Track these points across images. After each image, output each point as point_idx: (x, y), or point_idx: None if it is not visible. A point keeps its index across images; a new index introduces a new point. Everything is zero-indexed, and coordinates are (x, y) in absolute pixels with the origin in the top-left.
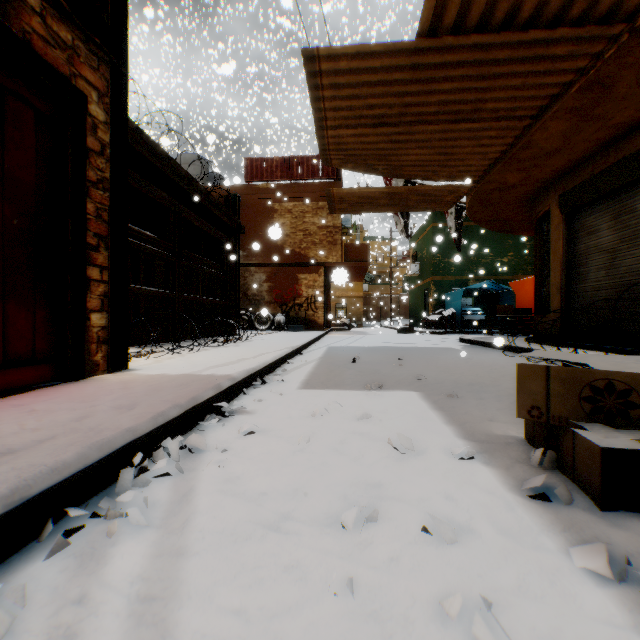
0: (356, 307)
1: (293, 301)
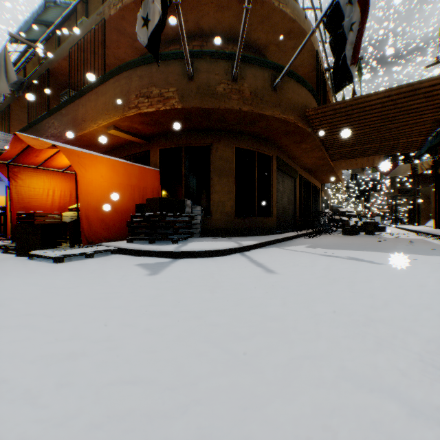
0: None
1: None
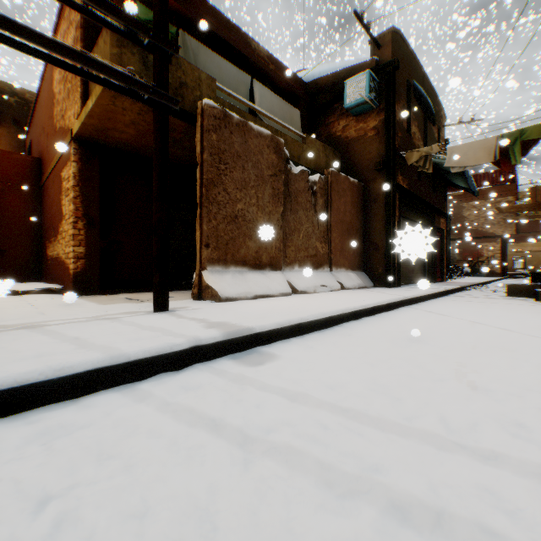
0: (534, 259)
1: (475, 259)
